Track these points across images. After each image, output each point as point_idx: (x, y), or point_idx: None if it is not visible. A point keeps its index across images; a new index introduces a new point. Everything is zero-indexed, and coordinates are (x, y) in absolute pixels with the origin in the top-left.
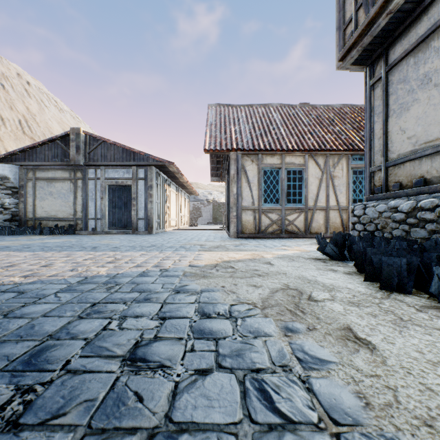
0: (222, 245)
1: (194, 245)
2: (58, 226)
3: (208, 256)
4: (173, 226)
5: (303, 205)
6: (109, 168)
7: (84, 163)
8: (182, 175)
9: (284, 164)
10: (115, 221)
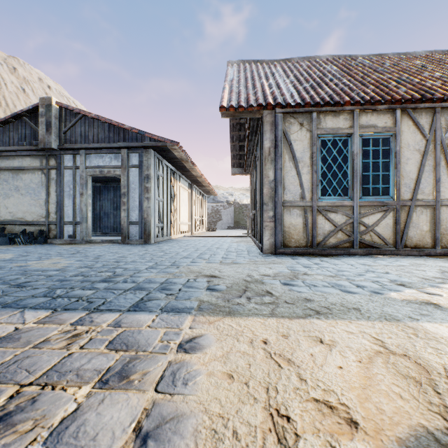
0: (254, 277)
1: (197, 276)
2: (26, 232)
3: (219, 367)
4: (184, 232)
5: (391, 198)
6: (91, 152)
7: (59, 147)
8: (193, 165)
9: (357, 128)
10: (116, 226)
